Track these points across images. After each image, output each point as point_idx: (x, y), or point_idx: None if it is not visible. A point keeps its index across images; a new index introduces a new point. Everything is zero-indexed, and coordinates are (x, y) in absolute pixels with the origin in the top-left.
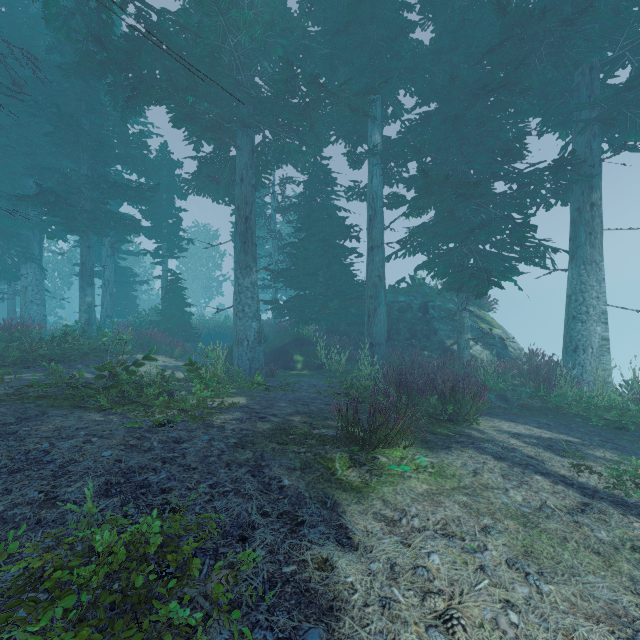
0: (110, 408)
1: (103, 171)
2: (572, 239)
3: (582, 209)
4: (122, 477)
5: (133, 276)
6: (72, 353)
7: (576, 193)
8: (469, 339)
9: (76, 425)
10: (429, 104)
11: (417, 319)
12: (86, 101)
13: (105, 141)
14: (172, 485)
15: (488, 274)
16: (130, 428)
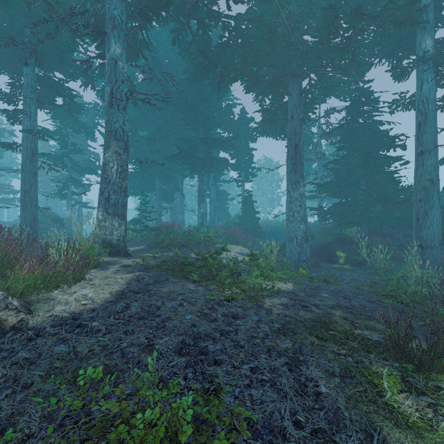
0: (200, 281)
1: (209, 134)
2: None
3: None
4: (192, 340)
5: (226, 195)
6: (192, 242)
7: None
8: None
9: (179, 291)
10: None
11: None
12: (200, 95)
13: (210, 115)
14: (222, 358)
15: None
16: (207, 299)
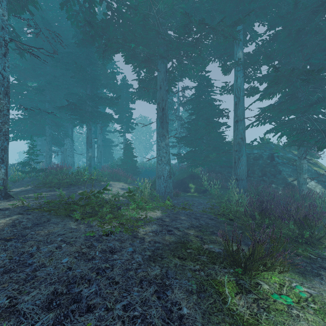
0: (83, 219)
1: (96, 92)
2: None
3: None
4: (65, 287)
5: (111, 142)
6: (80, 181)
7: None
8: (307, 178)
9: (59, 232)
10: (275, 28)
11: (266, 164)
12: (88, 59)
13: (97, 77)
14: (96, 302)
15: None
16: (88, 236)
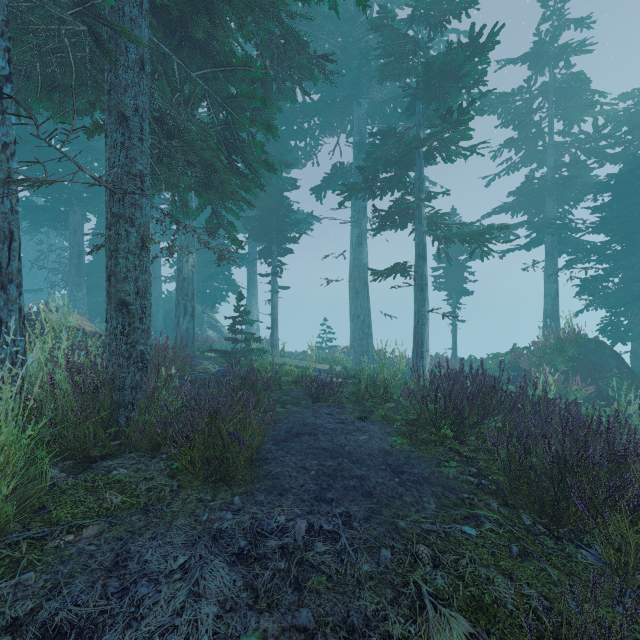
0: None
1: None
2: (248, 284)
3: (251, 273)
4: None
5: None
6: None
7: (249, 266)
8: (207, 327)
9: None
10: None
11: None
12: None
13: None
14: None
15: (216, 298)
16: None
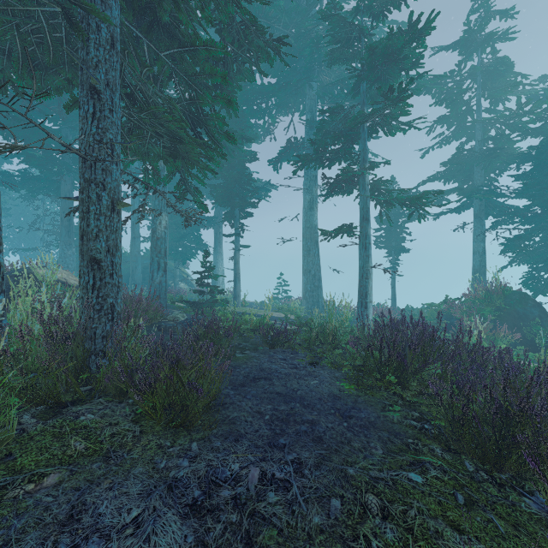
0: None
1: None
2: (215, 243)
3: (217, 234)
4: None
5: None
6: None
7: (216, 227)
8: (179, 281)
9: None
10: None
11: None
12: None
13: None
14: None
15: (187, 255)
16: None
